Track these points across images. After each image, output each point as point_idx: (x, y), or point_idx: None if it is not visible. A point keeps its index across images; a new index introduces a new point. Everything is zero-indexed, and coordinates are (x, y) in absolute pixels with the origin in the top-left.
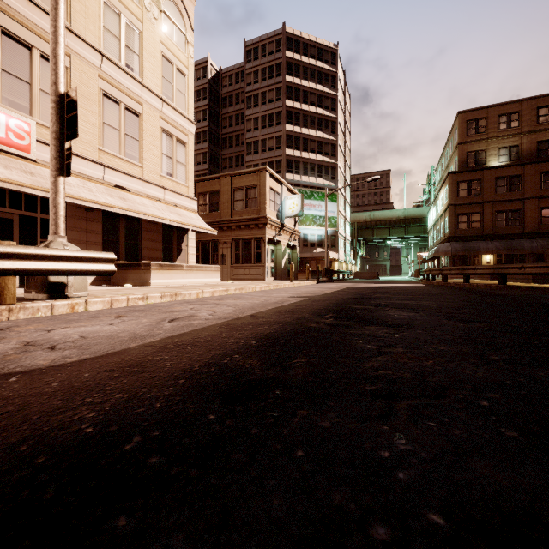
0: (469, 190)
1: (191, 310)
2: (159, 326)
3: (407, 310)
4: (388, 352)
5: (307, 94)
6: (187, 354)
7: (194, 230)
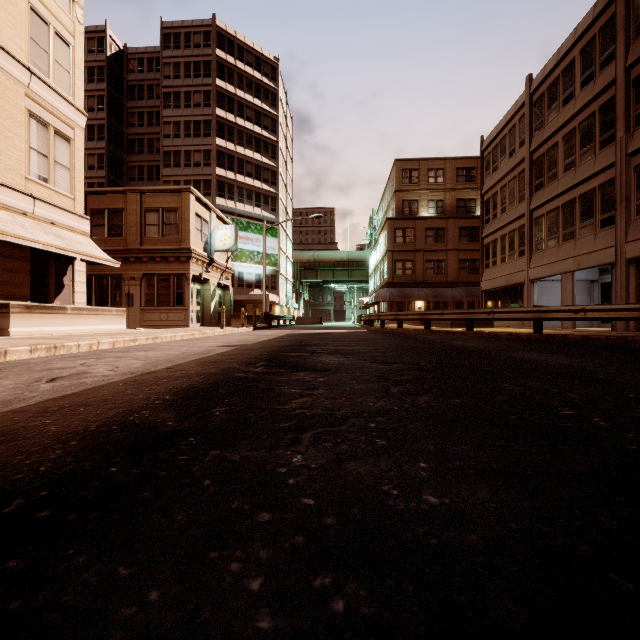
0: (404, 237)
1: (82, 366)
2: (33, 388)
3: (339, 356)
4: (309, 394)
5: (243, 107)
6: (79, 416)
7: (84, 259)
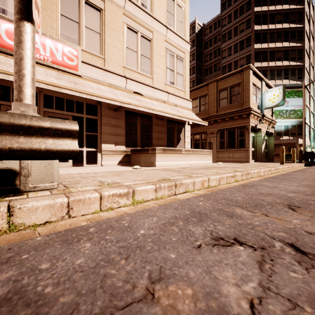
0: None
1: None
2: None
3: None
4: None
5: (274, 16)
6: None
7: (189, 124)
